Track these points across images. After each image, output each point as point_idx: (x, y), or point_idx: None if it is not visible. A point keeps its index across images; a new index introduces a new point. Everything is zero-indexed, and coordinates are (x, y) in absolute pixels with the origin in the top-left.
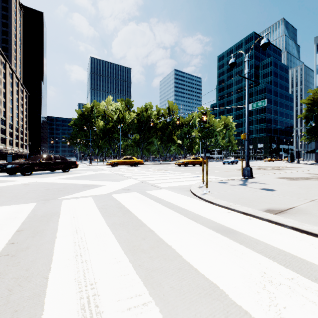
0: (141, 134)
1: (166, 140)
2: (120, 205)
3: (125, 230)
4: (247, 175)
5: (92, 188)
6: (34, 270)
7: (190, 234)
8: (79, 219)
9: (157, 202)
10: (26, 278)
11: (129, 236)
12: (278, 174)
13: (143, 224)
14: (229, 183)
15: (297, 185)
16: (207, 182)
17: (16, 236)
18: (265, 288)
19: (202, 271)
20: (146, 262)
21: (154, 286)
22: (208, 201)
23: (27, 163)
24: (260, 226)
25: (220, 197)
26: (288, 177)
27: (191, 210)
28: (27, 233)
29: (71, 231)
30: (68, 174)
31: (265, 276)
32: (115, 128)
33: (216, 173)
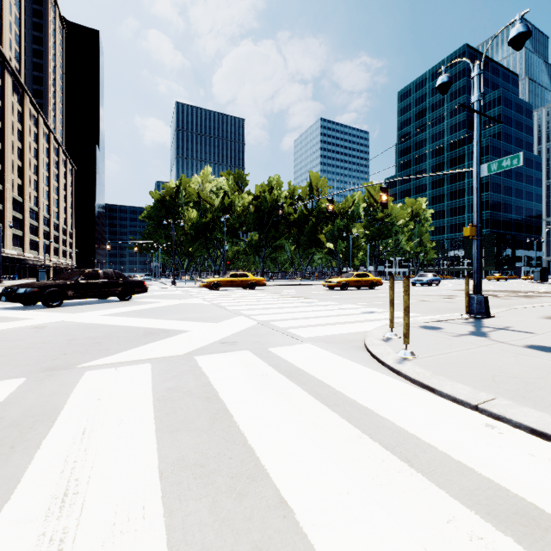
0: (262, 233)
1: (305, 243)
2: (209, 392)
3: (205, 499)
4: (477, 311)
5: (160, 337)
6: None
7: (410, 537)
8: (93, 440)
9: (296, 382)
10: None
11: (213, 532)
12: (541, 309)
13: (261, 471)
14: (446, 329)
15: None
16: (407, 331)
17: None
18: None
19: None
20: None
21: None
22: (420, 383)
23: (54, 285)
24: None
25: (444, 371)
26: None
27: (383, 414)
28: None
29: (50, 496)
30: (128, 305)
31: None
32: (217, 222)
33: None
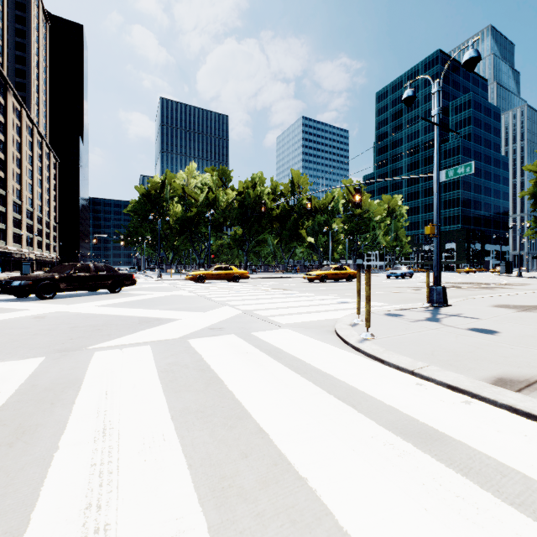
0: (246, 227)
1: (287, 237)
2: (203, 365)
3: (206, 430)
4: (436, 301)
5: (154, 324)
6: None
7: (345, 445)
8: (116, 398)
9: (274, 357)
10: None
11: (213, 446)
12: (493, 299)
13: (245, 414)
14: (406, 316)
15: None
16: (368, 316)
17: None
18: None
19: None
20: (248, 533)
21: None
22: (374, 357)
23: (47, 278)
24: (495, 422)
25: (395, 348)
26: (515, 304)
27: (341, 378)
28: (2, 435)
29: (94, 430)
30: (118, 297)
31: None
32: (201, 217)
33: (377, 295)
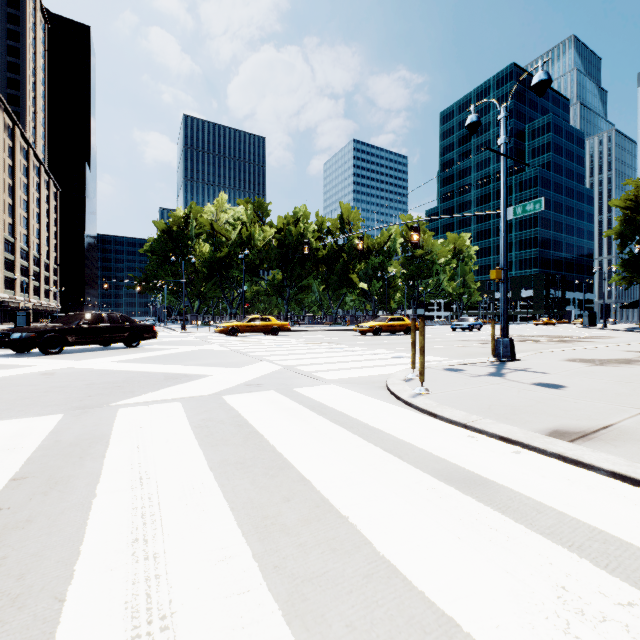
0: (287, 271)
1: (336, 283)
2: (240, 421)
3: (247, 479)
4: (503, 355)
5: (182, 381)
6: (36, 578)
7: (388, 489)
8: (149, 452)
9: (318, 413)
10: (15, 599)
11: (255, 492)
12: (567, 352)
13: (287, 465)
14: (468, 370)
15: (610, 375)
16: (422, 369)
17: (8, 491)
18: (569, 631)
19: (419, 583)
20: (291, 558)
21: (308, 624)
22: (426, 411)
23: (53, 330)
24: (542, 469)
25: (450, 402)
26: (590, 358)
27: (389, 431)
28: (34, 485)
29: (130, 480)
30: (137, 352)
31: (565, 596)
32: (233, 258)
33: (439, 349)
